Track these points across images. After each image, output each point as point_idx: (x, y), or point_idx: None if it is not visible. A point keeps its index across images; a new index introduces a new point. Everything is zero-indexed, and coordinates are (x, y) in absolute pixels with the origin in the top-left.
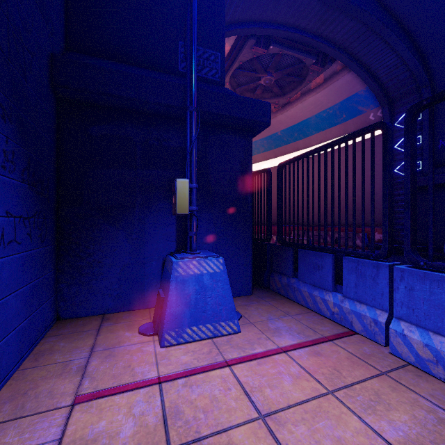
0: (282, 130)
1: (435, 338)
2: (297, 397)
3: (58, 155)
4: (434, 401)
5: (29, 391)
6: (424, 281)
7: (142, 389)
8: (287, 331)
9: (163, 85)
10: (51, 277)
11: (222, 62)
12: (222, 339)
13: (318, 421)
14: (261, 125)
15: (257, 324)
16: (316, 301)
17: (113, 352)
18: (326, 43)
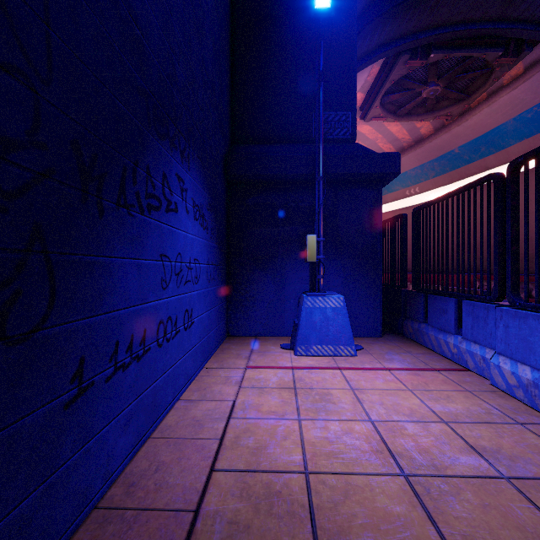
0: (461, 146)
1: (520, 367)
2: (382, 387)
3: (228, 222)
4: (497, 407)
5: (223, 361)
6: (515, 319)
7: (282, 369)
8: (399, 361)
9: (299, 160)
10: (225, 305)
11: (353, 119)
12: (340, 358)
13: (389, 396)
14: (390, 175)
15: (374, 354)
16: (440, 344)
17: (264, 353)
18: (518, 26)
